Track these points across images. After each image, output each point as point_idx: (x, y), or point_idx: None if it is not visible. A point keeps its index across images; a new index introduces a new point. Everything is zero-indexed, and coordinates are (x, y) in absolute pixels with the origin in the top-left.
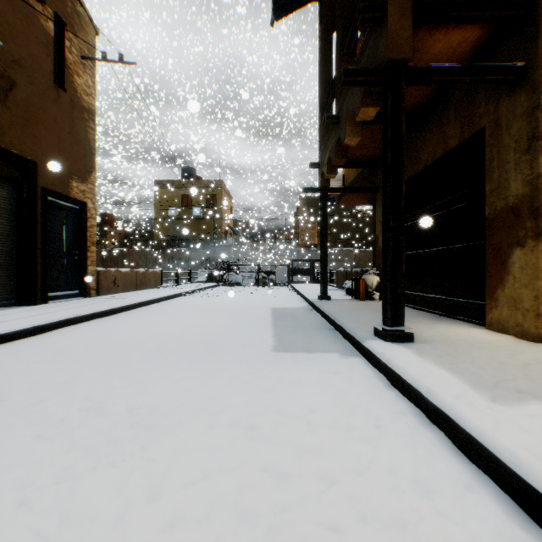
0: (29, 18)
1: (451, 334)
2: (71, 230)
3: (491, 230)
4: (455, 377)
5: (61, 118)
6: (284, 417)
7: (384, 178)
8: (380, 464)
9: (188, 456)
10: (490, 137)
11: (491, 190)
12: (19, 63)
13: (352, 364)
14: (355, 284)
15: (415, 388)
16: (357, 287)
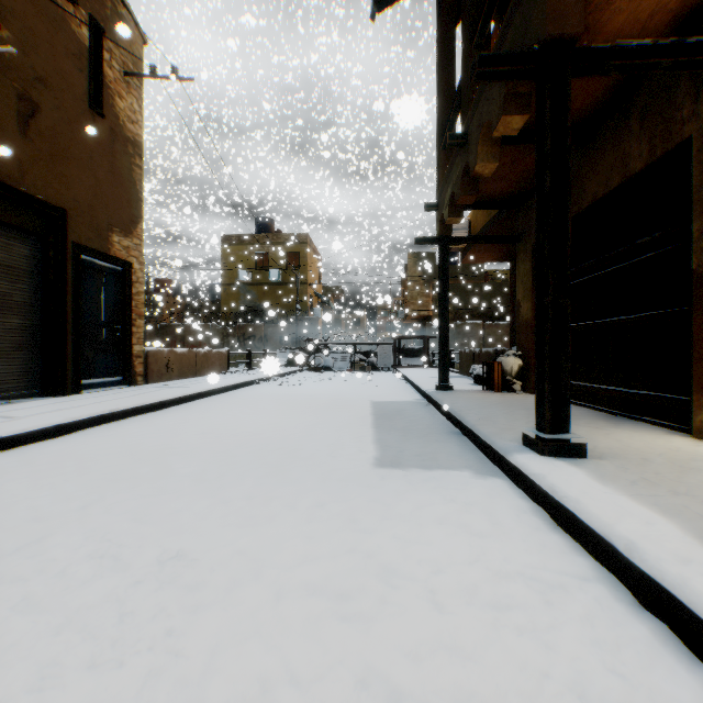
0: (56, 22)
1: (641, 446)
2: (111, 299)
3: (701, 291)
4: (668, 521)
5: (98, 152)
6: (393, 580)
7: (540, 214)
8: (562, 682)
9: (239, 651)
10: (700, 152)
11: (701, 231)
12: (43, 81)
13: (493, 489)
14: (487, 370)
15: (603, 537)
16: (491, 374)
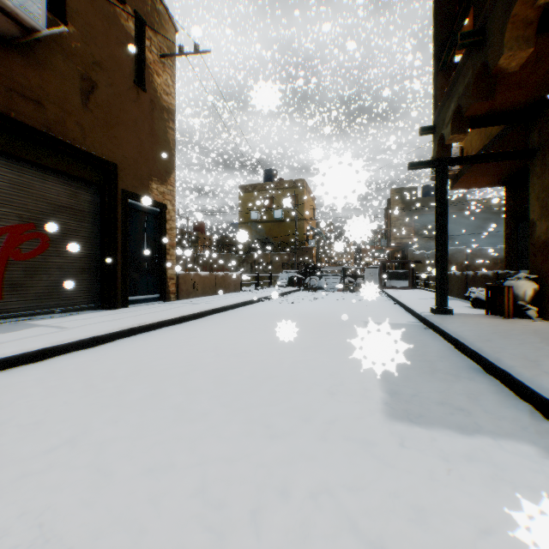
0: (109, 18)
1: None
2: (151, 233)
3: None
4: None
5: (140, 119)
6: None
7: None
8: None
9: None
10: None
11: None
12: (99, 64)
13: None
14: (491, 294)
15: None
16: (496, 298)
